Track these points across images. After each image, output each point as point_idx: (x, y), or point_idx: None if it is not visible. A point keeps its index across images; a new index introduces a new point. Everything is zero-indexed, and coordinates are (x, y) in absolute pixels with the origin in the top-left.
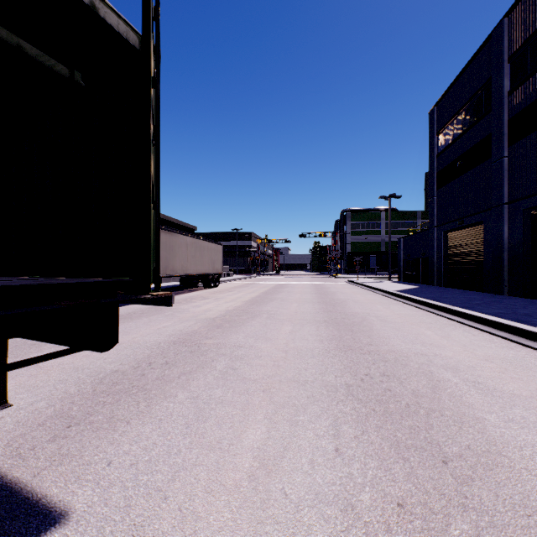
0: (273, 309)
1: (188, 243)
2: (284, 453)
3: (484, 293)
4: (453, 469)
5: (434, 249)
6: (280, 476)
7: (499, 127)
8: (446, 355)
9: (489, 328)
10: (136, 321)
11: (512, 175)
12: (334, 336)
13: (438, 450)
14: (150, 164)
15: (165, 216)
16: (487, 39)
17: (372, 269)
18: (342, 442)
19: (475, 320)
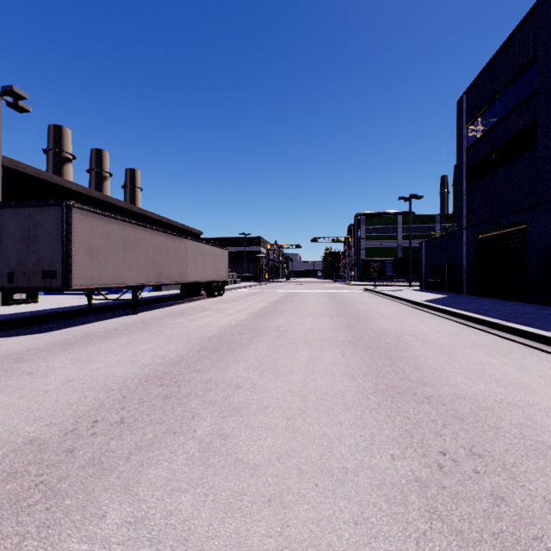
0: (283, 324)
1: (187, 247)
2: None
3: (528, 303)
4: None
5: (463, 254)
6: None
7: (548, 111)
8: (547, 405)
9: None
10: (111, 342)
11: None
12: (368, 367)
13: None
14: None
15: (169, 220)
16: (532, 9)
17: (387, 276)
18: None
19: (546, 342)
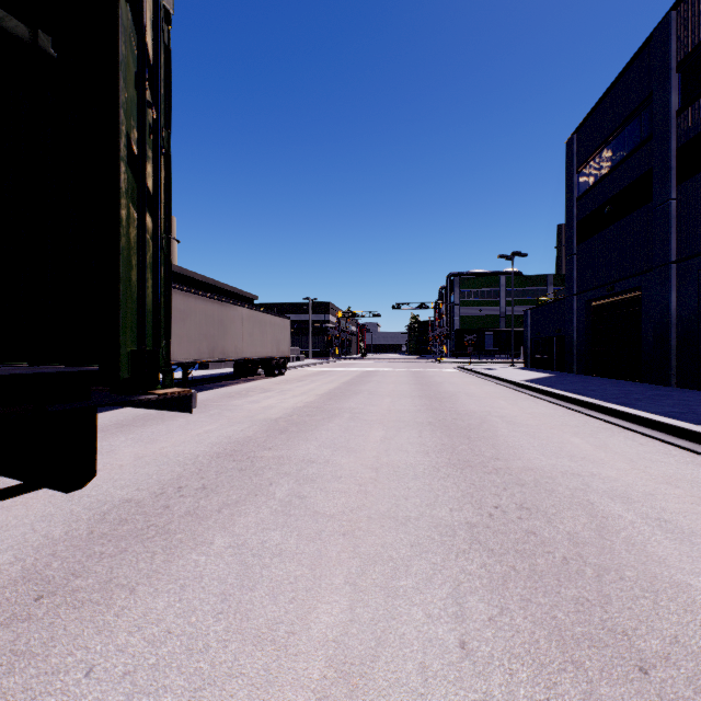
0: (357, 405)
1: (244, 317)
2: (376, 651)
3: (643, 383)
4: (660, 685)
5: (573, 325)
6: (371, 698)
7: (664, 159)
8: (608, 475)
9: (661, 434)
10: (168, 423)
11: (682, 224)
12: (444, 445)
13: (628, 647)
14: (117, 143)
15: (216, 282)
16: (648, 40)
17: (488, 352)
18: (470, 629)
19: (639, 422)
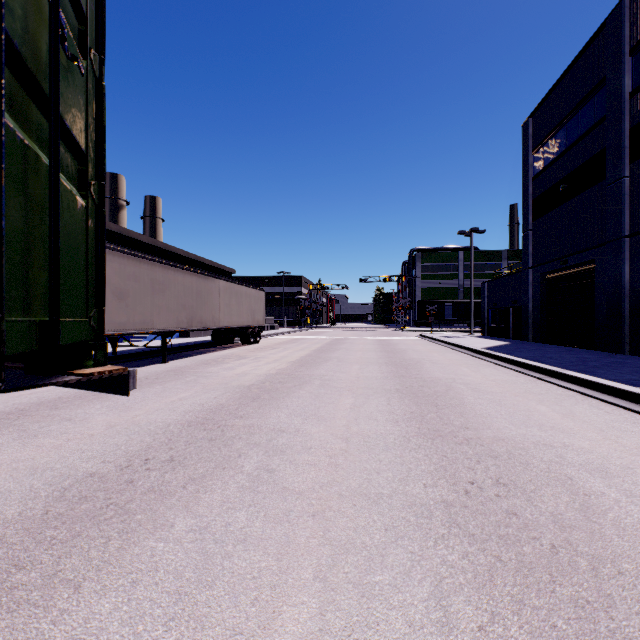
0: (327, 372)
1: (221, 288)
2: None
3: (597, 351)
4: None
5: (528, 296)
6: None
7: (617, 139)
8: (581, 446)
9: (625, 402)
10: (145, 391)
11: (635, 200)
12: (413, 413)
13: None
14: None
15: (196, 257)
16: (601, 27)
17: (447, 321)
18: None
19: (601, 389)
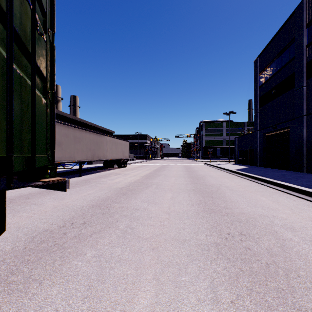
0: (159, 181)
1: (107, 140)
2: None
3: (290, 171)
4: None
5: (257, 144)
6: None
7: (300, 68)
8: (281, 216)
9: (303, 195)
10: (71, 190)
11: (308, 98)
12: (200, 201)
13: None
14: None
15: (96, 125)
16: (292, 13)
17: (218, 156)
18: (221, 309)
19: (292, 189)
